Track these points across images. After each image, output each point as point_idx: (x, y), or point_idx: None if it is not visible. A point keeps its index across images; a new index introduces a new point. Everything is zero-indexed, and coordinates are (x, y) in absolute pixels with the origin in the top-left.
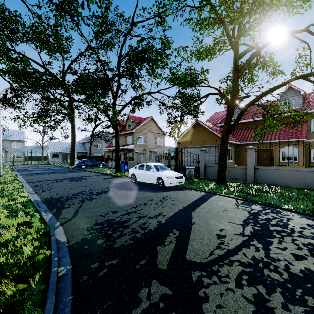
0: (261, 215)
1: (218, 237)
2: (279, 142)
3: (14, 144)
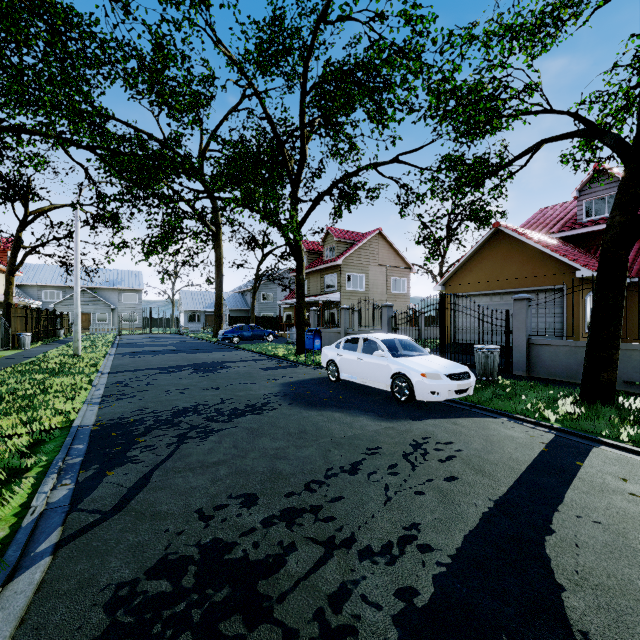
0: None
1: None
2: None
3: (125, 296)
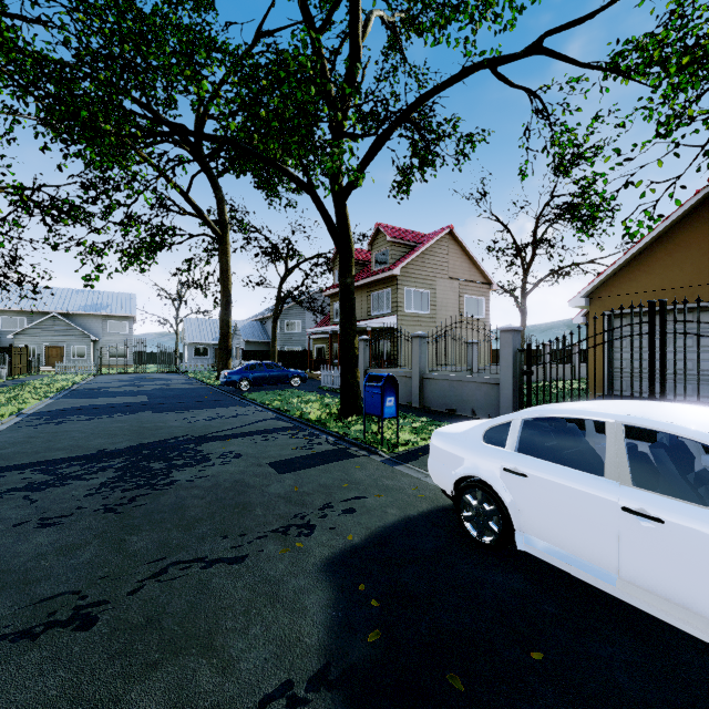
0: None
1: None
2: None
3: (111, 325)
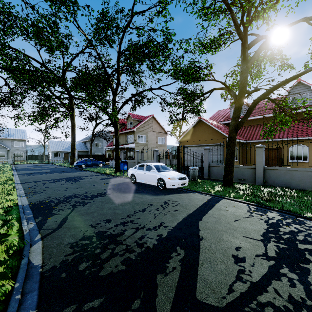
0: (282, 227)
1: (235, 260)
2: (288, 140)
3: (16, 143)
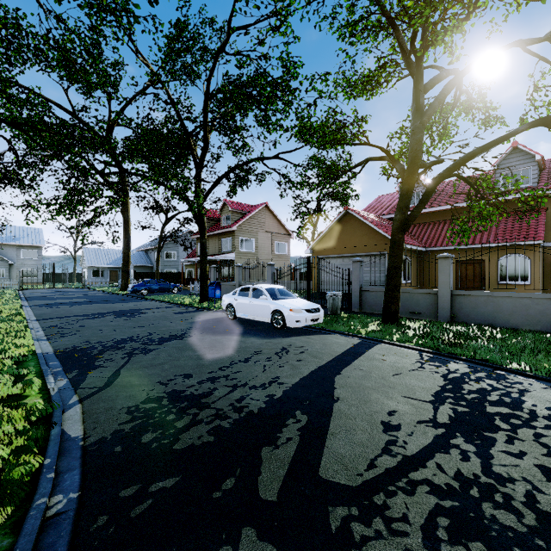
0: (469, 383)
1: (384, 428)
2: (496, 246)
3: (24, 252)
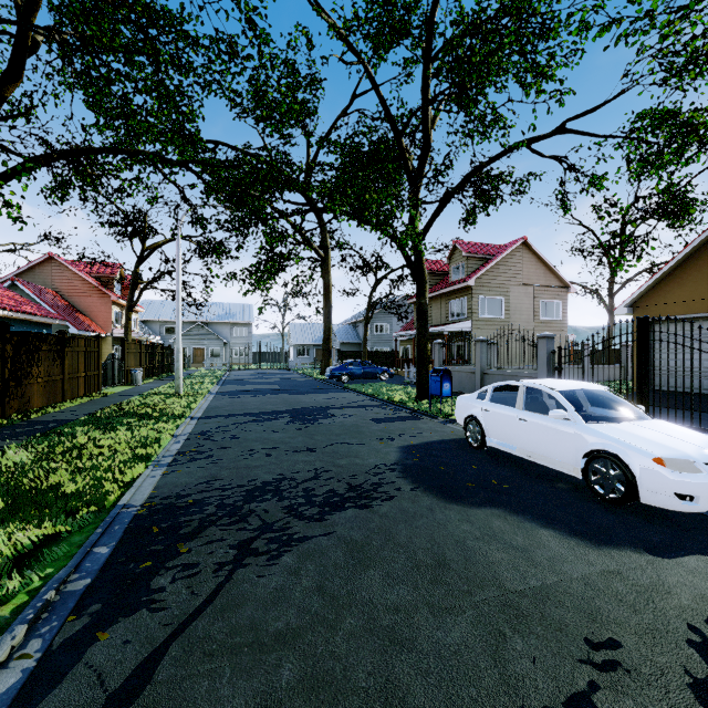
0: None
1: None
2: None
3: (236, 330)
